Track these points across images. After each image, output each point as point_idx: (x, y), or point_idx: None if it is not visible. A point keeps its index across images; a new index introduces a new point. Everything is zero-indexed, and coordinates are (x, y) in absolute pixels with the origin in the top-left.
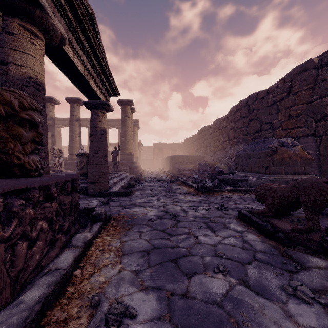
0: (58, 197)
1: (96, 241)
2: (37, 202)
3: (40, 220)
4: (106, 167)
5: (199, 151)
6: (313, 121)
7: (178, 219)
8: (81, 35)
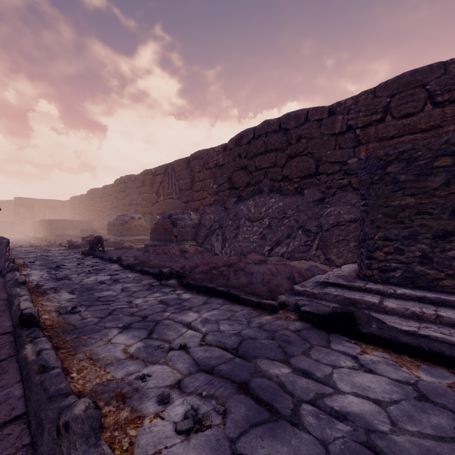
0: None
1: None
2: None
3: None
4: None
5: (88, 215)
6: (151, 205)
7: (50, 256)
8: None
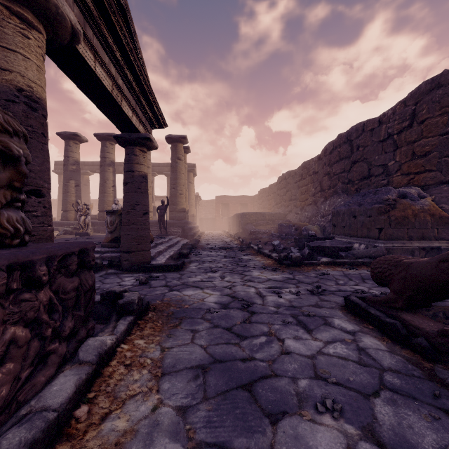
0: (54, 280)
1: (121, 349)
2: (1, 293)
3: (12, 324)
4: (147, 229)
5: (279, 207)
6: None
7: (252, 308)
8: (106, 33)
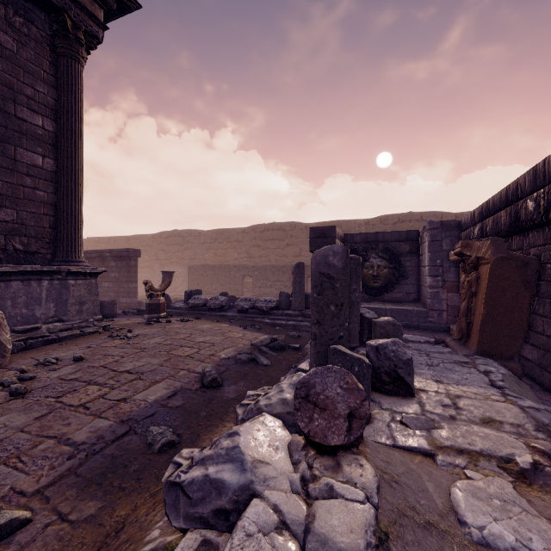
0: None
1: None
2: None
3: None
4: None
5: None
6: None
7: None
8: None
